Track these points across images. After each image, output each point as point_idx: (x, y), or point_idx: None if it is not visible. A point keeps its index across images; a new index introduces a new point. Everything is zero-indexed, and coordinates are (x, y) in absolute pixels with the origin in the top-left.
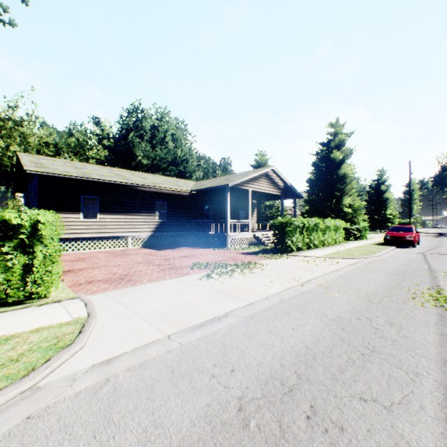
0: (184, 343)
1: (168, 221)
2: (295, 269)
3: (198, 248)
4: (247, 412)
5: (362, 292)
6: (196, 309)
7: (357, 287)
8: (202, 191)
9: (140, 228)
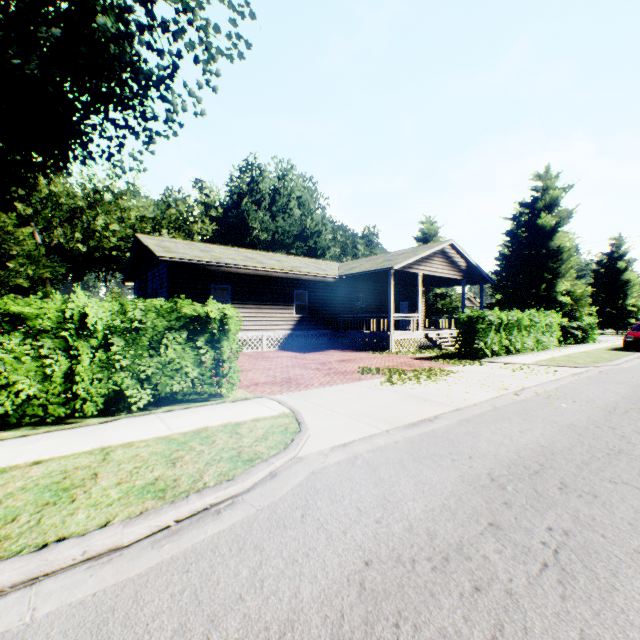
0: (407, 437)
1: (309, 316)
2: (498, 377)
3: (351, 351)
4: (500, 482)
5: (598, 404)
6: (399, 411)
7: (590, 398)
8: (353, 276)
9: (277, 324)
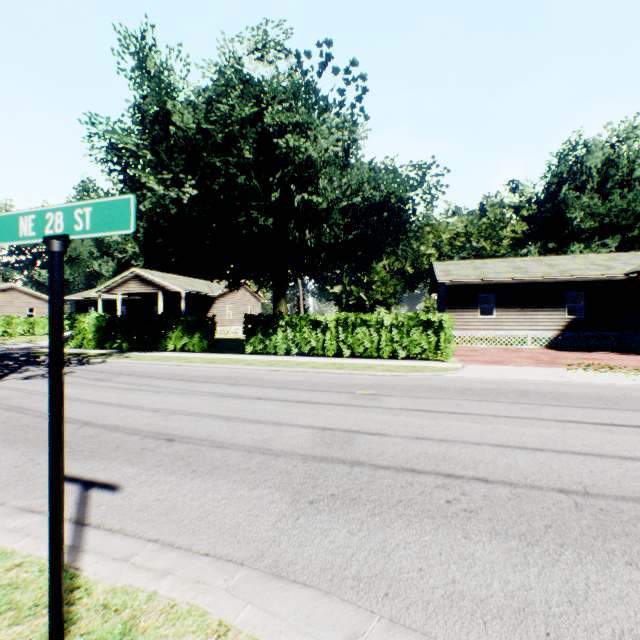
0: (497, 380)
1: (585, 318)
2: None
3: (628, 354)
4: (499, 389)
5: None
6: (523, 376)
7: None
8: None
9: (542, 325)
